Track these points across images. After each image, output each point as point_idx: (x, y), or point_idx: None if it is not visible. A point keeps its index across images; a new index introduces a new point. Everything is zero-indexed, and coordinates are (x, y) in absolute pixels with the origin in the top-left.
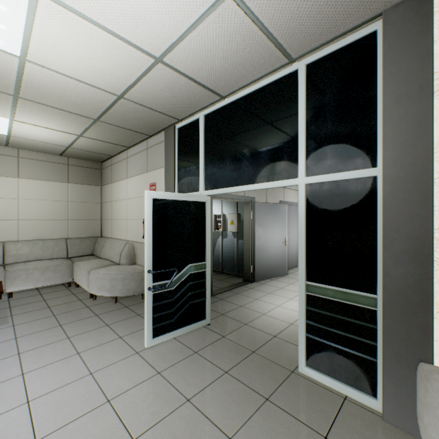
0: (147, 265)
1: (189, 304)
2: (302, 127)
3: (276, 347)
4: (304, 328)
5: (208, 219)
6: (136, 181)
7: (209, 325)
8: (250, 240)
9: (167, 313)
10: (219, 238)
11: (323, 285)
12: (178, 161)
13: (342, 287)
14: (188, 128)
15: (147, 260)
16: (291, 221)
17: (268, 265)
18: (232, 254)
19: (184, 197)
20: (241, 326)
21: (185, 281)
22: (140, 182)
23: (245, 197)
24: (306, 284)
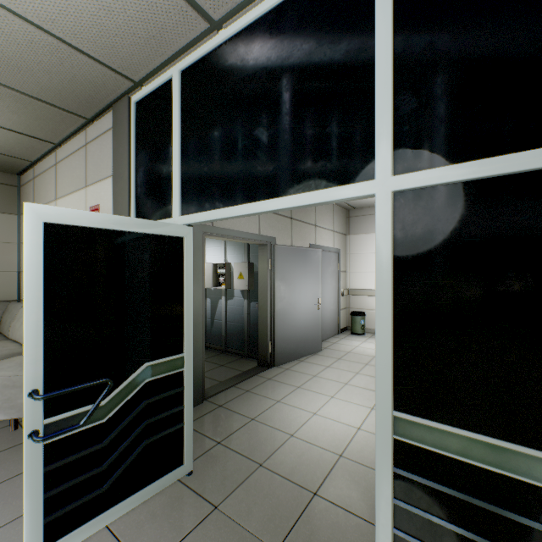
0: (26, 379)
1: (146, 445)
2: (384, 65)
3: (320, 528)
4: (391, 516)
5: (189, 270)
6: (69, 204)
7: (190, 476)
8: (268, 303)
9: (87, 478)
10: (221, 299)
11: (437, 424)
12: (136, 163)
13: (487, 432)
14: (154, 100)
15: (26, 368)
16: (325, 273)
17: (295, 339)
18: (241, 323)
19: (132, 224)
20: (252, 471)
21: (136, 399)
22: (75, 206)
23: (261, 237)
24: (395, 417)
